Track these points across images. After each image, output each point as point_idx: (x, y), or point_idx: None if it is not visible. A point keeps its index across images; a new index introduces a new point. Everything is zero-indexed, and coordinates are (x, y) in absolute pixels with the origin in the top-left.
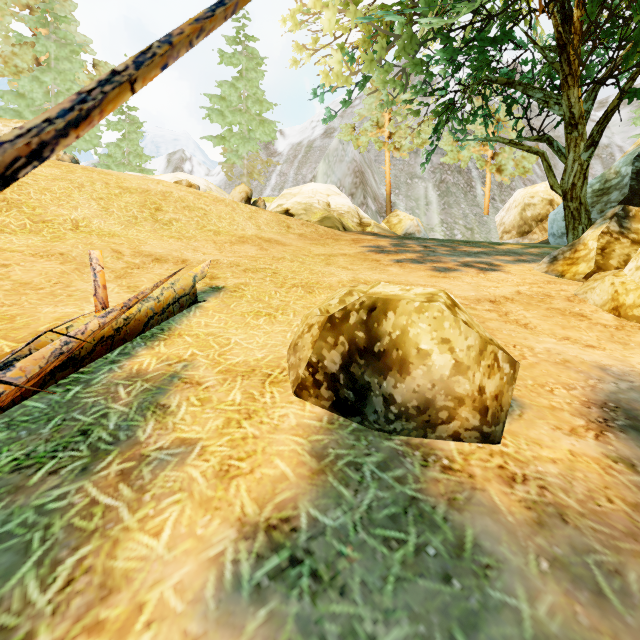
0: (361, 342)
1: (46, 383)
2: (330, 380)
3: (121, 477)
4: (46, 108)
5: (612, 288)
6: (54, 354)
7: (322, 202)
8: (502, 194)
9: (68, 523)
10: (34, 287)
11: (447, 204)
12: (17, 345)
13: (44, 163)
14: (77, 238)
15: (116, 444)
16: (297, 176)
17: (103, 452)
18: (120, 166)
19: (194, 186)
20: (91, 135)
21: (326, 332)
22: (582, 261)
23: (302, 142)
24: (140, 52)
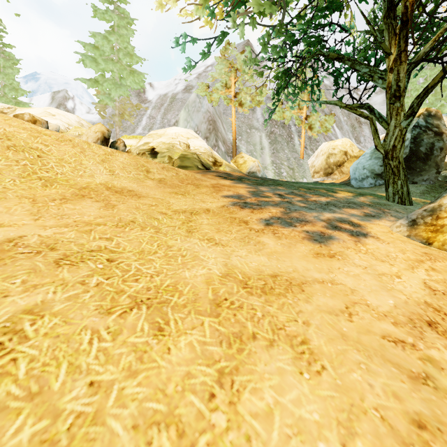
0: None
1: None
2: None
3: None
4: None
5: None
6: None
7: (183, 143)
8: (311, 144)
9: None
10: None
11: (276, 149)
12: None
13: None
14: None
15: None
16: (163, 120)
17: None
18: None
19: (39, 121)
20: None
21: None
22: None
23: (167, 94)
24: None
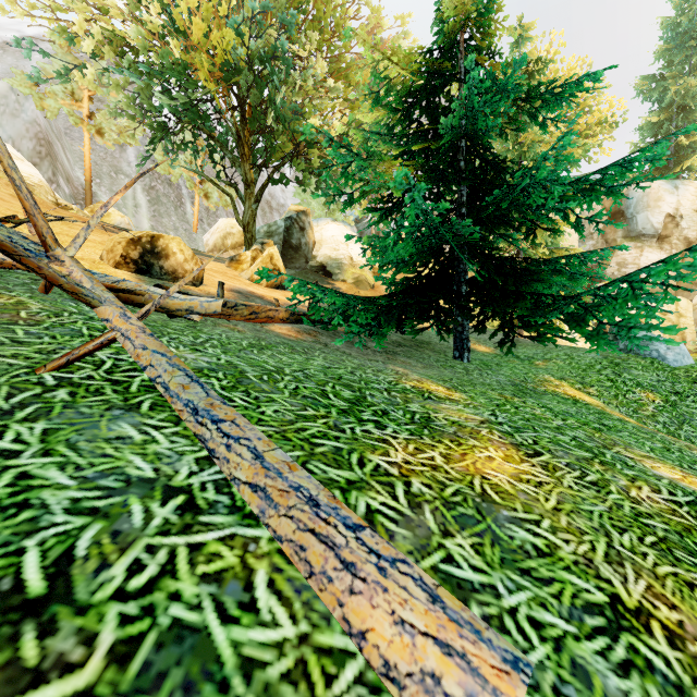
0: (149, 249)
1: None
2: (135, 262)
3: None
4: None
5: (251, 271)
6: None
7: None
8: (209, 218)
9: None
10: None
11: (158, 212)
12: None
13: None
14: None
15: None
16: None
17: None
18: None
19: None
20: None
21: (130, 244)
22: (246, 263)
23: None
24: (147, 170)
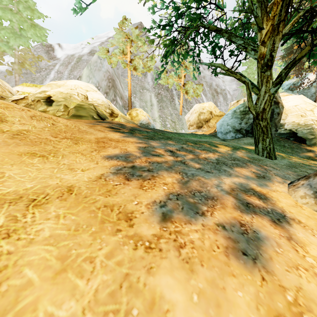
0: None
1: None
2: None
3: None
4: None
5: None
6: None
7: (81, 94)
8: (187, 105)
9: None
10: None
11: (162, 106)
12: None
13: None
14: None
15: None
16: (70, 75)
17: None
18: None
19: None
20: None
21: None
22: None
23: (74, 55)
24: None
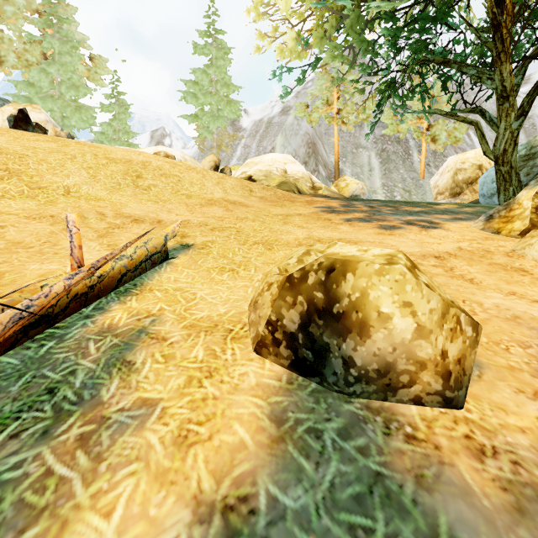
0: (320, 302)
1: (18, 341)
2: (289, 339)
3: (80, 442)
4: (51, 94)
5: None
6: (13, 319)
7: (280, 169)
8: (436, 160)
9: (19, 498)
10: (25, 246)
11: (388, 170)
12: (2, 301)
13: (44, 138)
14: (67, 202)
15: (79, 404)
16: (259, 148)
17: (66, 413)
18: (111, 141)
19: (170, 156)
20: (88, 116)
21: (285, 291)
22: (517, 219)
23: (263, 119)
24: None
